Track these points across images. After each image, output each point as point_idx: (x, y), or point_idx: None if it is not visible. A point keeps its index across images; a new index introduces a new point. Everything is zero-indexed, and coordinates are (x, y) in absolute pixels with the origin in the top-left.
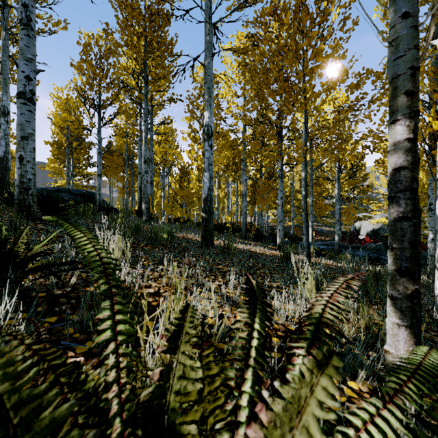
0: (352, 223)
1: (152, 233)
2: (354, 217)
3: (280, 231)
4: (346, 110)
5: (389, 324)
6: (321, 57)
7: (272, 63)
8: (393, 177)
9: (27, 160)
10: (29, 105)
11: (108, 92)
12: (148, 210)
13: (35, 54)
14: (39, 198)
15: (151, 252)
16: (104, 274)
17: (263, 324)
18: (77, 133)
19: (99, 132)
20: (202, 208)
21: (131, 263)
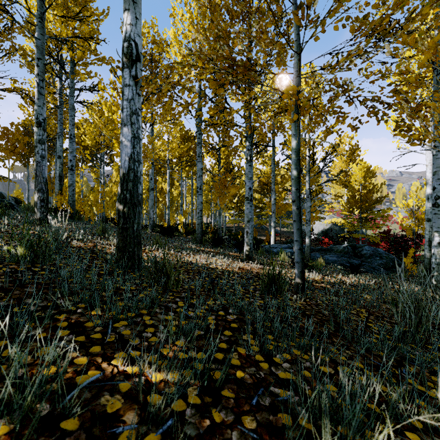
0: (314, 223)
1: None
2: (316, 217)
3: (248, 234)
4: (372, 28)
5: None
6: None
7: None
8: None
9: None
10: None
11: None
12: (45, 203)
13: None
14: None
15: None
16: None
17: None
18: None
19: None
20: (119, 194)
21: None
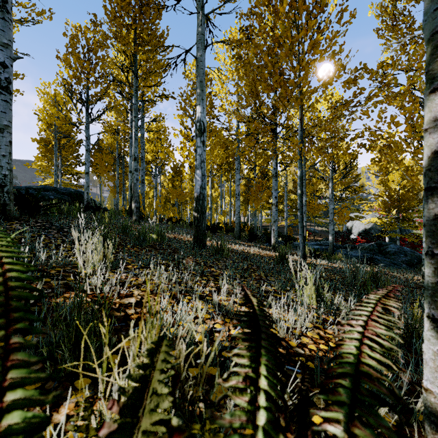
0: (344, 223)
1: (141, 233)
2: (347, 217)
3: (274, 231)
4: (343, 106)
5: (428, 354)
6: (318, 50)
7: (267, 56)
8: (433, 162)
9: (2, 154)
10: (5, 95)
11: (96, 86)
12: (138, 209)
13: (12, 39)
14: (17, 196)
15: (137, 255)
16: (2, 310)
17: (272, 376)
18: (65, 130)
19: (87, 128)
20: (194, 207)
21: (113, 267)
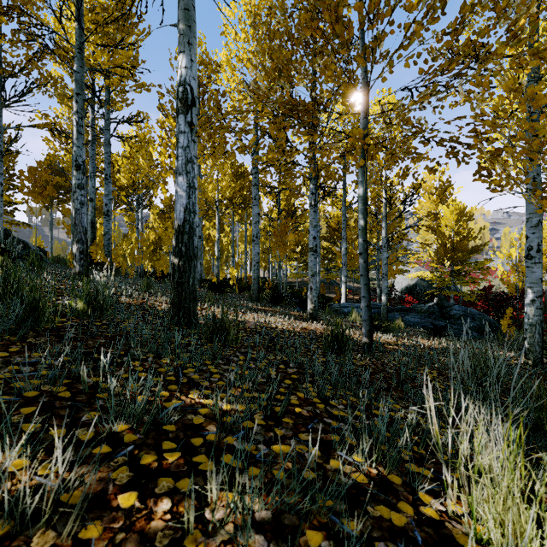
0: (394, 278)
1: (31, 301)
2: (396, 271)
3: (312, 291)
4: (443, 69)
5: None
6: None
7: None
8: None
9: None
10: None
11: (13, 43)
12: (85, 255)
13: None
14: None
15: None
16: None
17: None
18: None
19: None
20: (174, 247)
21: None
